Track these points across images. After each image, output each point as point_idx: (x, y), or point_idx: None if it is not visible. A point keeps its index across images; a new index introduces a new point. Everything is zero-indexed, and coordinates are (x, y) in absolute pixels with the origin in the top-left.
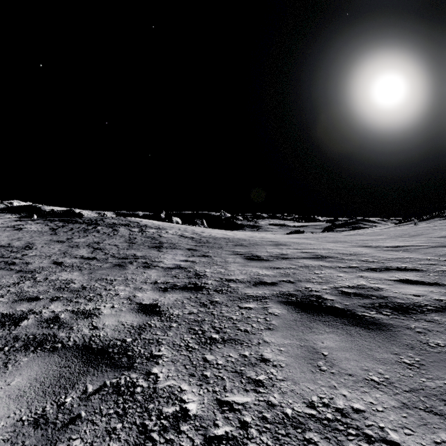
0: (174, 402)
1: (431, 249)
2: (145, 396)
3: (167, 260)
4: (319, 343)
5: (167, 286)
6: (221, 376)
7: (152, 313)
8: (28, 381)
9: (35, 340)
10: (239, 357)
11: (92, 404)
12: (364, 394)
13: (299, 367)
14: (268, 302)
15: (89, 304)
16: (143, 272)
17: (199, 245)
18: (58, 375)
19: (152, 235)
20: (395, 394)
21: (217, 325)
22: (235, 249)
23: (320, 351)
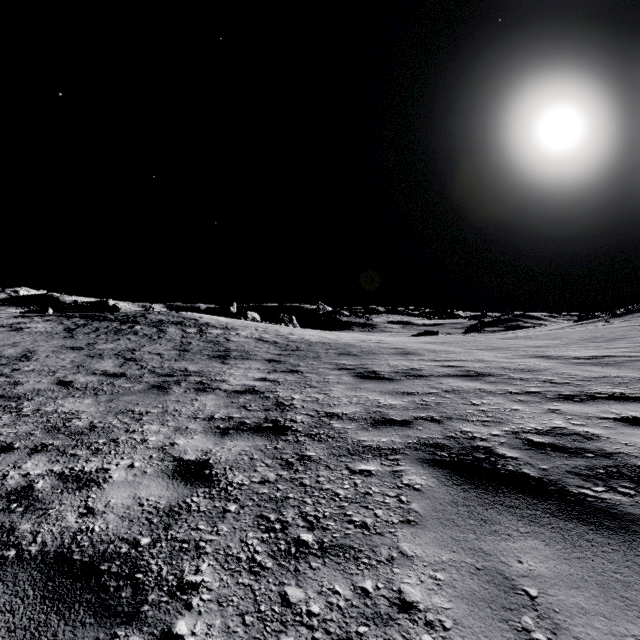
0: None
1: None
2: None
3: (234, 379)
4: (513, 564)
5: (229, 424)
6: None
7: (196, 479)
8: None
9: None
10: (353, 597)
11: None
12: None
13: (483, 632)
14: (400, 460)
15: (93, 459)
16: (195, 398)
17: (285, 354)
18: None
19: (216, 338)
20: None
21: (309, 511)
22: (340, 361)
23: (520, 585)
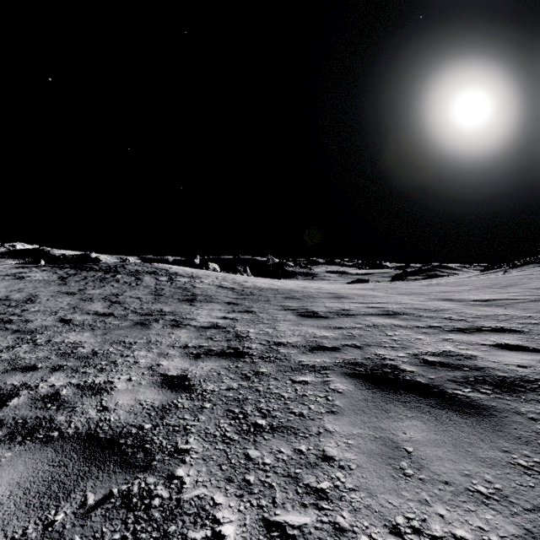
0: (204, 522)
1: (531, 303)
2: (165, 512)
3: (201, 318)
4: (400, 434)
5: (200, 351)
6: (269, 483)
7: (179, 388)
8: (9, 487)
9: (25, 426)
10: (293, 454)
11: (91, 524)
12: (468, 514)
13: (375, 470)
14: (329, 373)
15: (100, 375)
16: (171, 332)
17: (241, 298)
18: (49, 478)
19: (184, 285)
20: (513, 514)
21: (263, 406)
22: (286, 303)
23: (402, 446)
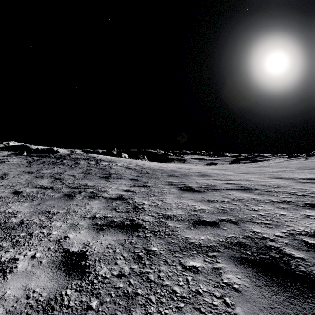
0: None
1: None
2: None
3: (111, 190)
4: None
5: (104, 222)
6: None
7: (74, 270)
8: None
9: None
10: None
11: None
12: None
13: None
14: (217, 257)
15: (10, 250)
16: (87, 203)
17: (140, 175)
18: None
19: (105, 167)
20: None
21: (153, 312)
22: (169, 180)
23: None
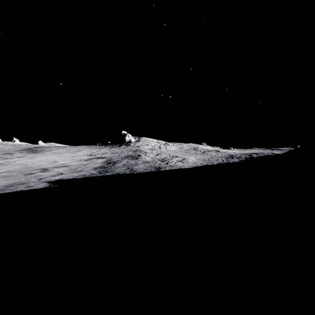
0: None
1: None
2: None
3: None
4: None
5: None
6: None
7: None
8: None
9: None
10: None
11: None
12: None
13: None
14: None
15: None
16: None
17: None
18: None
19: None
20: None
21: None
22: None
23: None
